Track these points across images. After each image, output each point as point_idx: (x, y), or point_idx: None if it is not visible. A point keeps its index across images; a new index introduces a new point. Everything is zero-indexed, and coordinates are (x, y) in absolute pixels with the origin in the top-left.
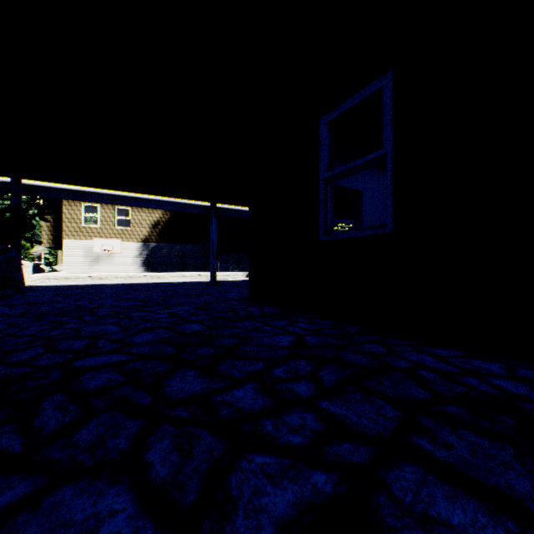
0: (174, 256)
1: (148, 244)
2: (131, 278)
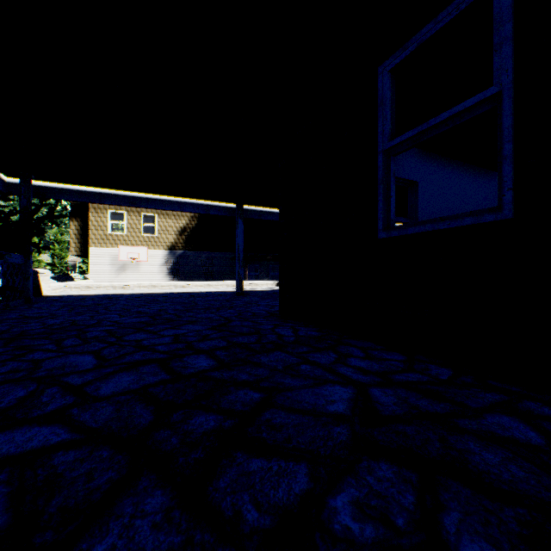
0: (201, 264)
1: (174, 252)
2: (154, 287)
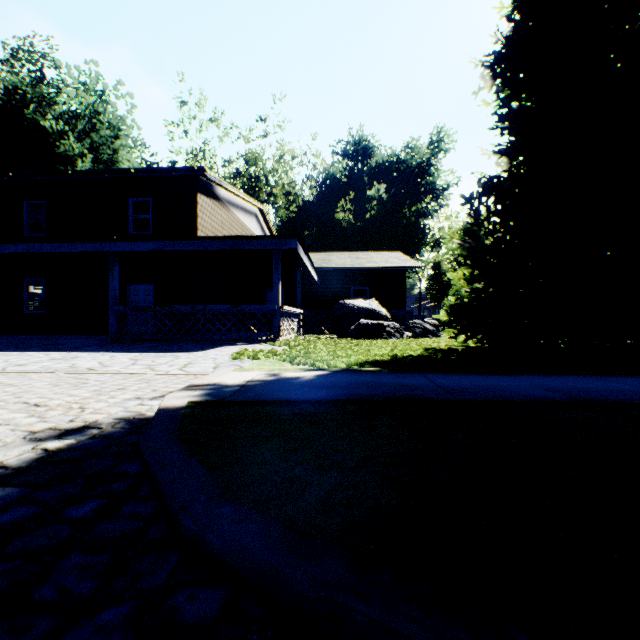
0: None
1: None
2: None
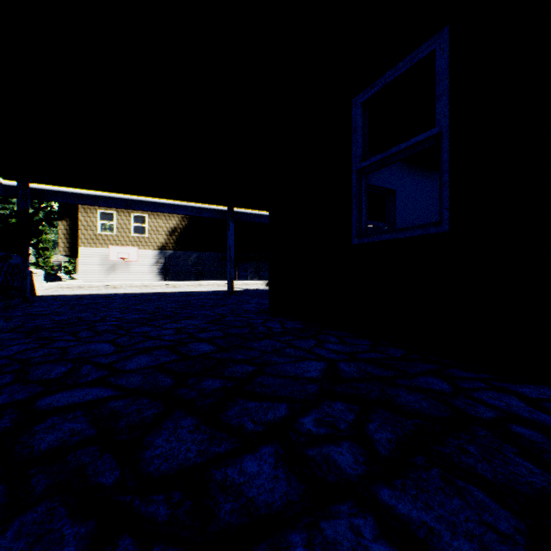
0: (192, 264)
1: (164, 252)
2: (146, 287)
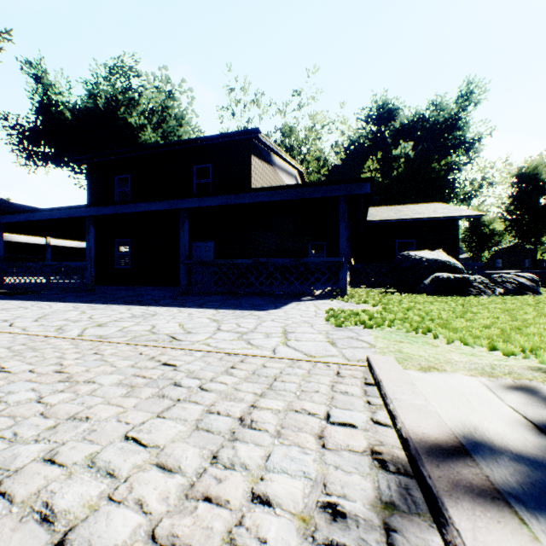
0: None
1: None
2: None
